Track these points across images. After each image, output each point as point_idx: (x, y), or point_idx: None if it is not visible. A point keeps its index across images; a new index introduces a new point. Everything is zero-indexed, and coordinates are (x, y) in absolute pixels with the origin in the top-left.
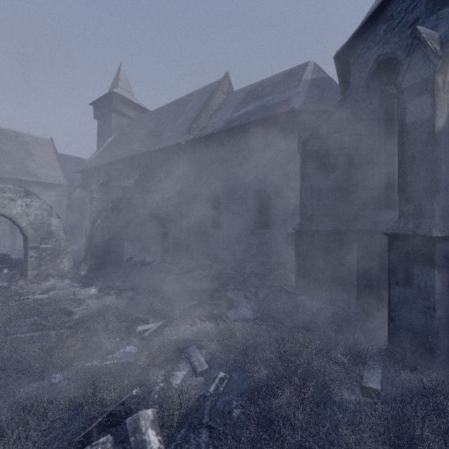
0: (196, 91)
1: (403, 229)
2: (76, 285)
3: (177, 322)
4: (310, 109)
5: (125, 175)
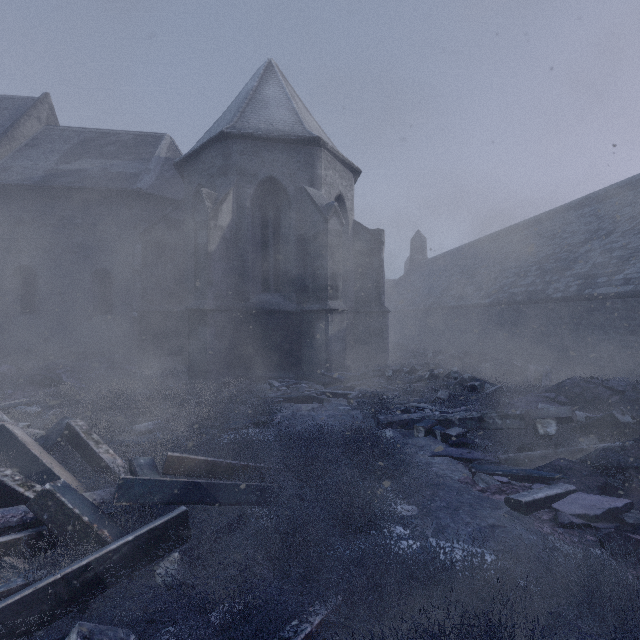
0: None
1: (194, 306)
2: None
3: None
4: (159, 195)
5: None
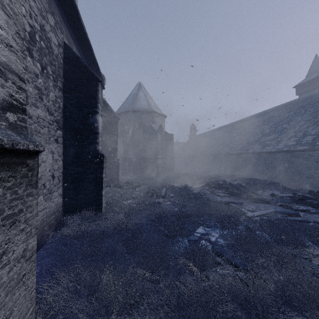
0: None
1: (123, 157)
2: None
3: None
4: None
5: None
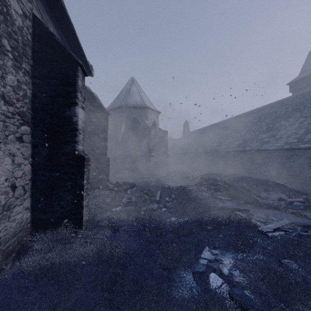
0: None
1: (115, 155)
2: None
3: None
4: None
5: None
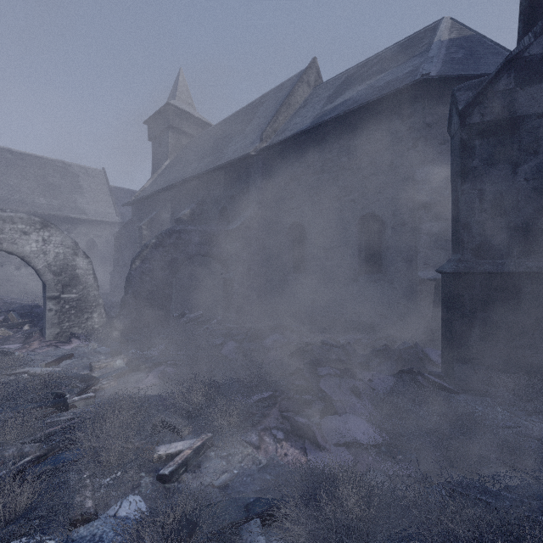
0: (272, 90)
1: None
2: (103, 351)
3: (231, 440)
4: (456, 75)
5: (180, 204)
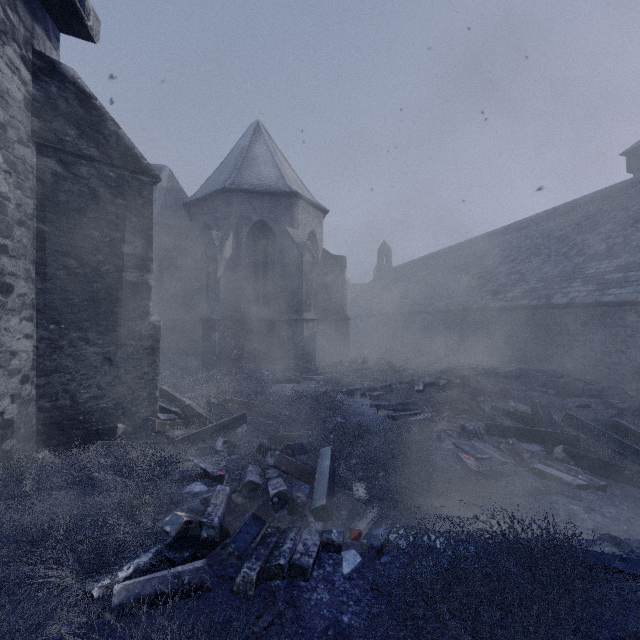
0: None
1: (207, 317)
2: None
3: None
4: (166, 223)
5: None
